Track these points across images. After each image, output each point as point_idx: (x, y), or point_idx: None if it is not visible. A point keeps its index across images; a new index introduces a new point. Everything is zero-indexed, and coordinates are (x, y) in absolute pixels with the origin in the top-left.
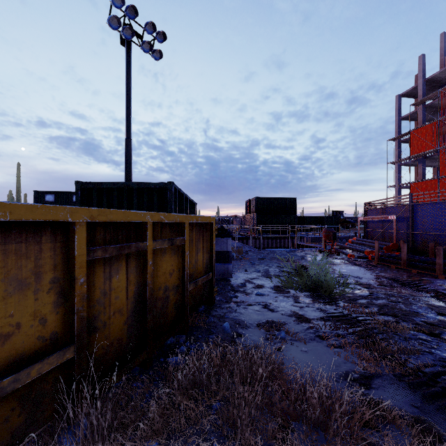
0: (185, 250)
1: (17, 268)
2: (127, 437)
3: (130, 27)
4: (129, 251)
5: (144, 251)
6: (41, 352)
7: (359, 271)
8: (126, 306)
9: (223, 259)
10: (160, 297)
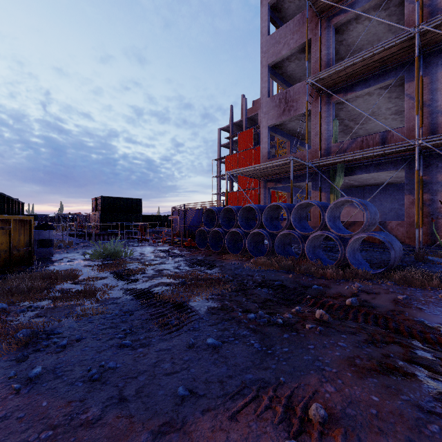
0: (11, 233)
1: None
2: None
3: None
4: None
5: None
6: None
7: (148, 248)
8: None
9: (46, 245)
10: None
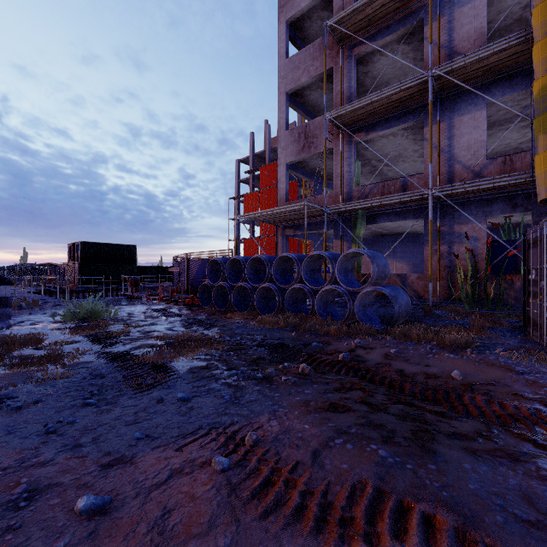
0: None
1: None
2: None
3: None
4: None
5: None
6: None
7: (139, 307)
8: None
9: (1, 304)
10: None
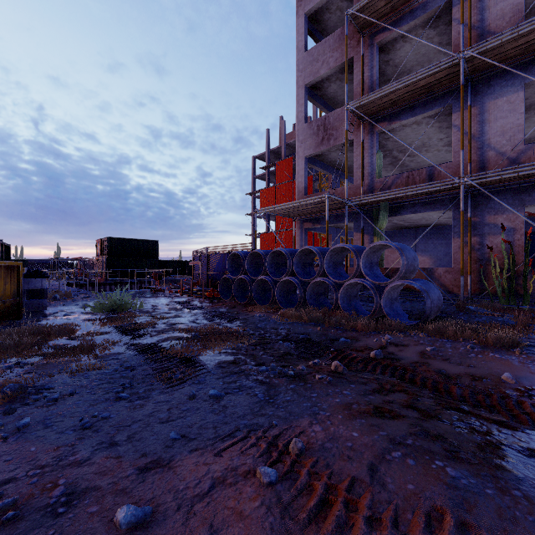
0: None
1: None
2: None
3: None
4: None
5: None
6: None
7: (162, 299)
8: None
9: (38, 296)
10: None
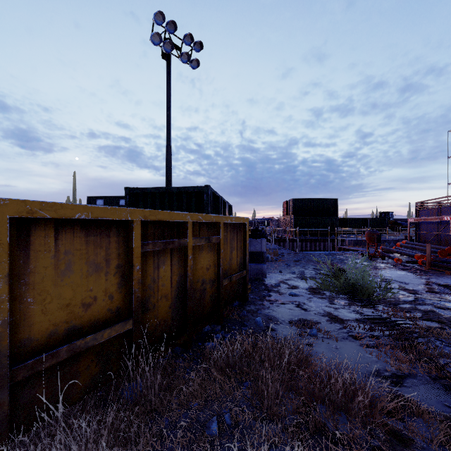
0: (220, 248)
1: (94, 255)
2: (173, 395)
3: (170, 41)
4: (173, 246)
5: (185, 247)
6: (110, 321)
7: (405, 276)
8: (170, 293)
9: (257, 260)
10: (198, 288)
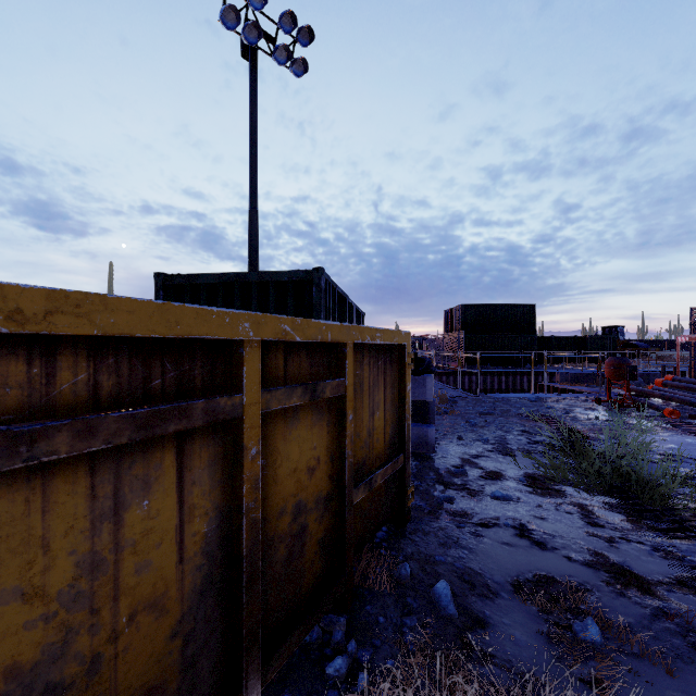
0: (346, 409)
1: None
2: None
3: (255, 23)
4: (182, 426)
5: (236, 419)
6: None
7: None
8: (177, 585)
9: (417, 416)
10: (283, 532)
